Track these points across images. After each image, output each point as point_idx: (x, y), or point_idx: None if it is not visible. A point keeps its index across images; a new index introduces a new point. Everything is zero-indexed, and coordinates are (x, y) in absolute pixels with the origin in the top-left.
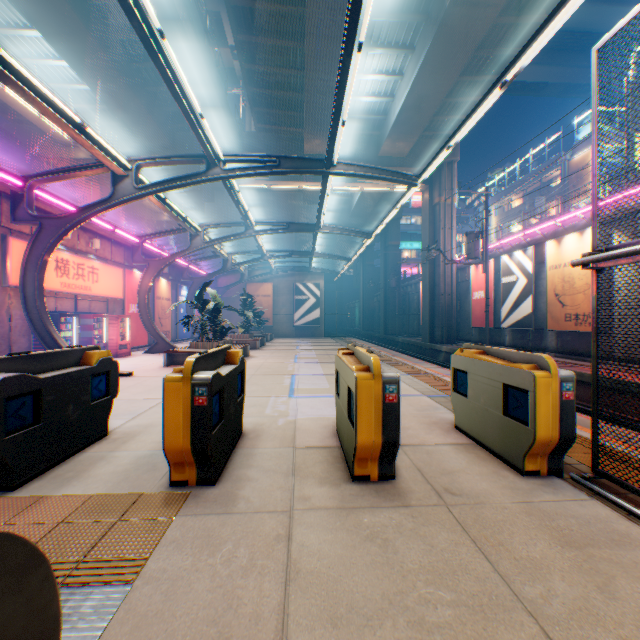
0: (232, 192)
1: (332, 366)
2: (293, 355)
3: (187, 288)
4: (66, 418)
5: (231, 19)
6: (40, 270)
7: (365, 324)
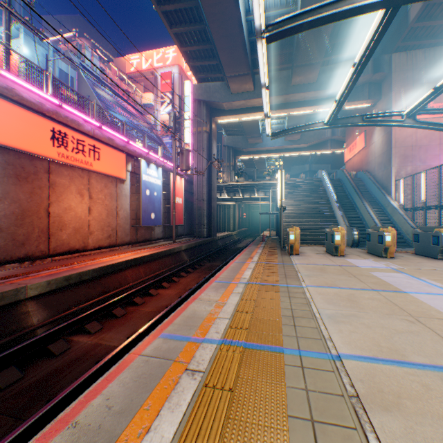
0: None
1: (437, 323)
2: None
3: None
4: (423, 245)
5: None
6: None
7: None
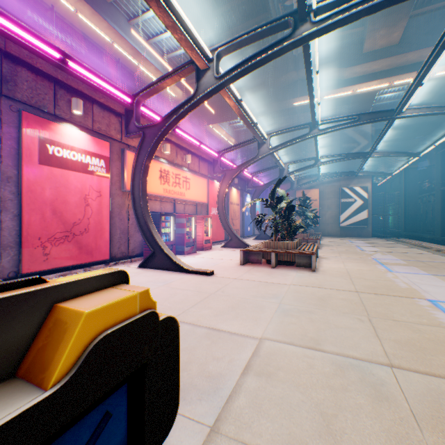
0: (310, 72)
1: None
2: (369, 258)
3: (249, 196)
4: None
5: None
6: (142, 174)
7: (406, 225)
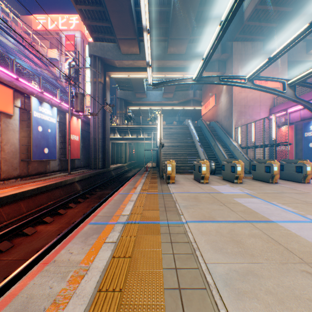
0: None
1: None
2: None
3: None
4: (259, 172)
5: None
6: None
7: None
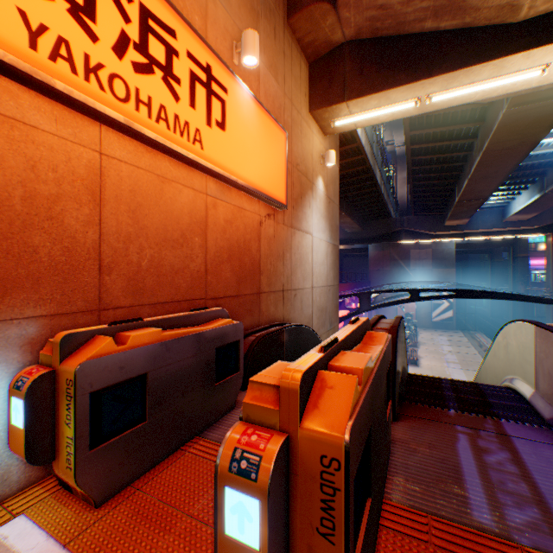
0: None
1: (470, 373)
2: (442, 358)
3: None
4: None
5: (410, 197)
6: None
7: (492, 311)
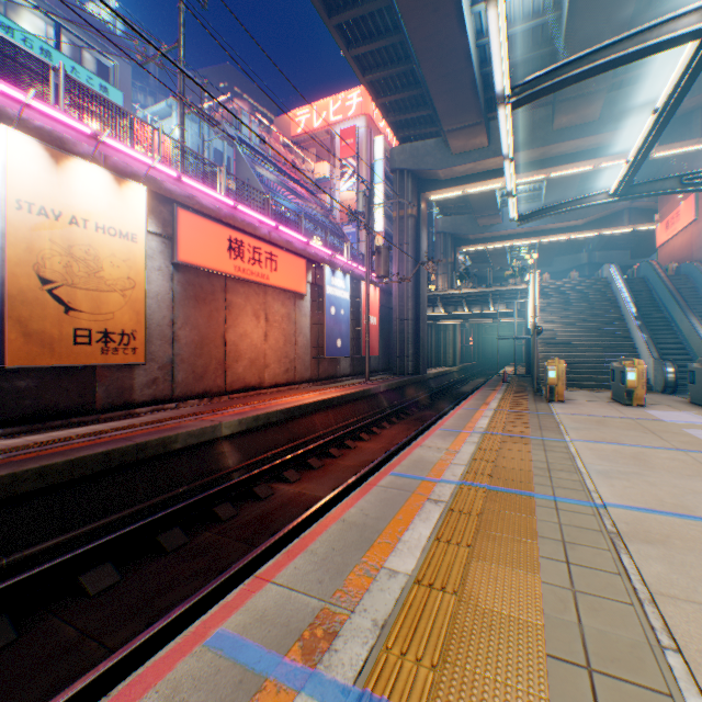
0: None
1: None
2: None
3: None
4: None
5: None
6: None
7: None
